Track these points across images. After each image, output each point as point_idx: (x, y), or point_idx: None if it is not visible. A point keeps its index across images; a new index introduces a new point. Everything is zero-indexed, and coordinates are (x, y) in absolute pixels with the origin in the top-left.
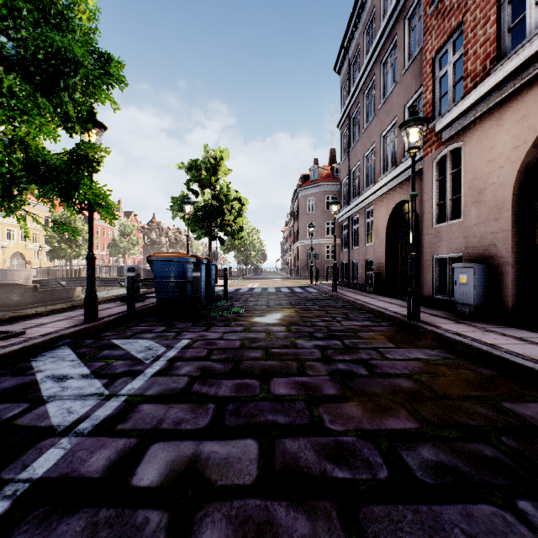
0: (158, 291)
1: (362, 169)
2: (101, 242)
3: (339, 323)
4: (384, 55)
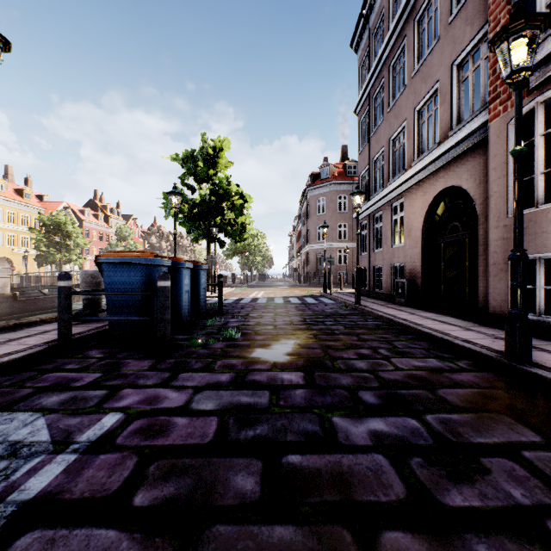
0: (110, 308)
1: (388, 155)
2: (97, 247)
3: (389, 362)
4: (419, 9)
